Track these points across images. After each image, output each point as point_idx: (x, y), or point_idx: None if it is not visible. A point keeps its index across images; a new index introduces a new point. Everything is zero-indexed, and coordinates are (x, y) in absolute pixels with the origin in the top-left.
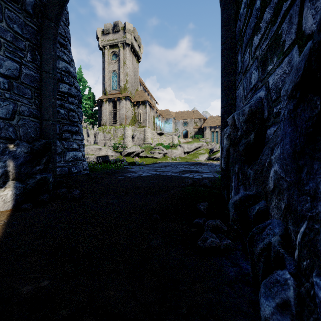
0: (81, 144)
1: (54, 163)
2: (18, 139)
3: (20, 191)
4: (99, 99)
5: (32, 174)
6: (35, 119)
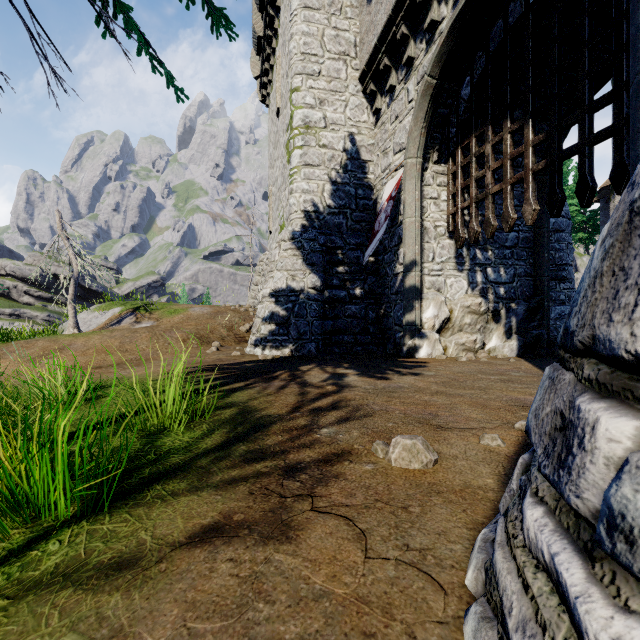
0: (572, 295)
1: (547, 320)
2: (517, 298)
3: (522, 344)
4: (602, 187)
5: (528, 330)
6: (529, 277)
